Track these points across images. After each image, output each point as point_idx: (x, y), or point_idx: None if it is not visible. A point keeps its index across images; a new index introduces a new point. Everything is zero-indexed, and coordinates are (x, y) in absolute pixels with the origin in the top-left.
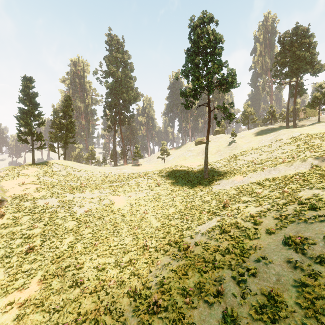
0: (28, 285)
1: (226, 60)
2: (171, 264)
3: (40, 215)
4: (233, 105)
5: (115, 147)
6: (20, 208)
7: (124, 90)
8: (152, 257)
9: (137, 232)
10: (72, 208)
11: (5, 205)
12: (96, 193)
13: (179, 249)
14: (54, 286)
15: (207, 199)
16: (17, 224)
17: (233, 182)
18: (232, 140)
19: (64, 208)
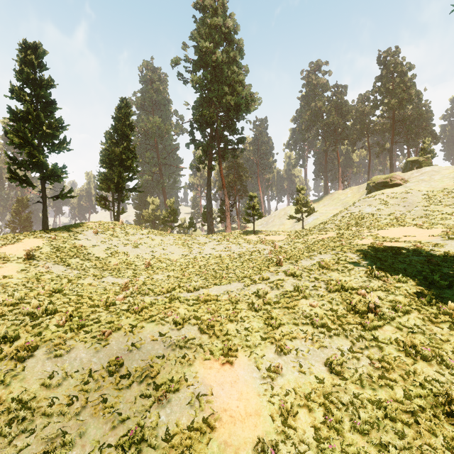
0: None
1: None
2: None
3: None
4: None
5: (209, 199)
6: None
7: (226, 89)
8: None
9: None
10: None
11: None
12: (146, 342)
13: None
14: None
15: None
16: None
17: None
18: None
19: None
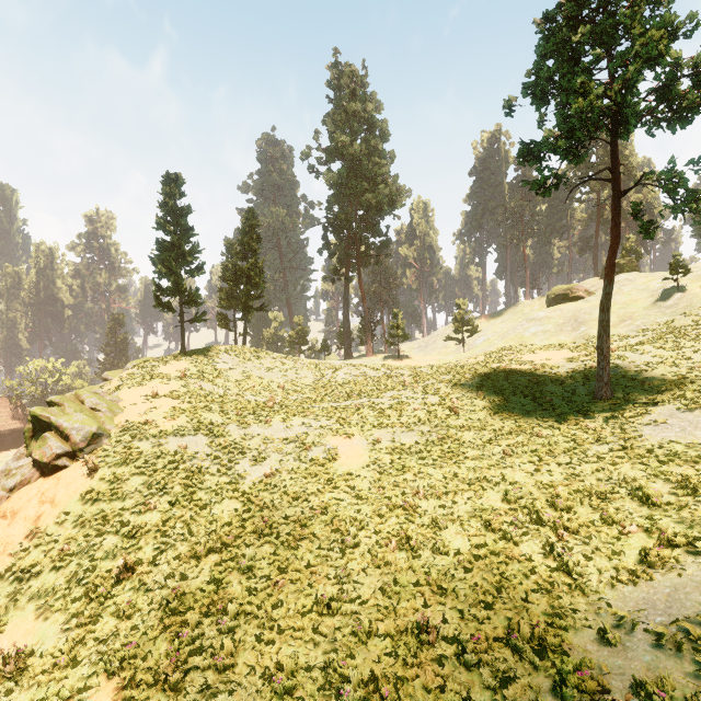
0: (92, 692)
1: (689, 13)
2: None
3: (166, 475)
4: None
5: (346, 316)
6: (129, 456)
7: (366, 185)
8: (450, 691)
9: (396, 560)
10: (237, 465)
11: (103, 447)
12: (295, 427)
13: (558, 690)
14: None
15: (630, 474)
16: (116, 494)
17: None
18: (671, 287)
19: (220, 462)
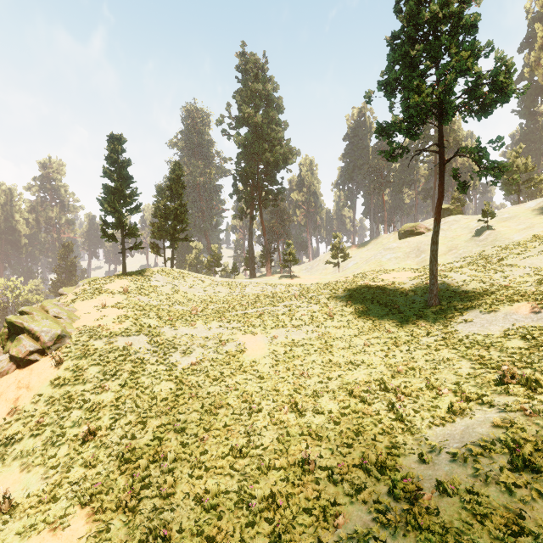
0: (70, 517)
1: (487, 40)
2: (375, 538)
3: (117, 365)
4: (501, 144)
5: (251, 245)
6: (87, 352)
7: (266, 146)
8: (323, 499)
9: (288, 419)
10: (171, 357)
11: (66, 345)
12: (214, 328)
13: (391, 492)
14: (114, 532)
15: (447, 356)
16: (78, 380)
17: (509, 317)
18: (484, 226)
19: (157, 355)
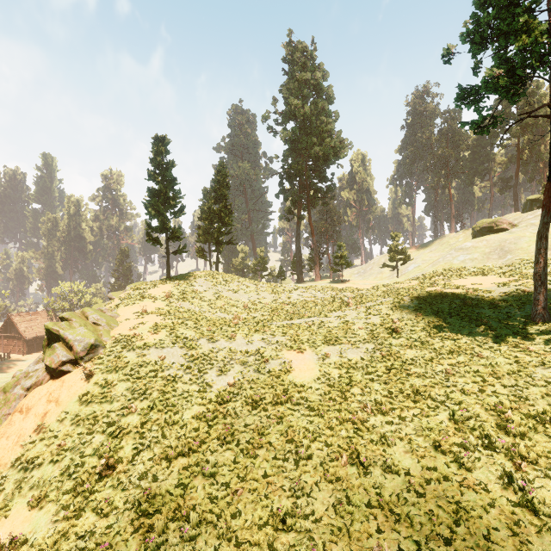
0: None
1: None
2: None
3: (147, 382)
4: None
5: (298, 248)
6: (119, 364)
7: (315, 140)
8: None
9: (347, 476)
10: (206, 374)
11: (99, 355)
12: (255, 341)
13: None
14: None
15: None
16: (105, 397)
17: None
18: None
19: (191, 371)
